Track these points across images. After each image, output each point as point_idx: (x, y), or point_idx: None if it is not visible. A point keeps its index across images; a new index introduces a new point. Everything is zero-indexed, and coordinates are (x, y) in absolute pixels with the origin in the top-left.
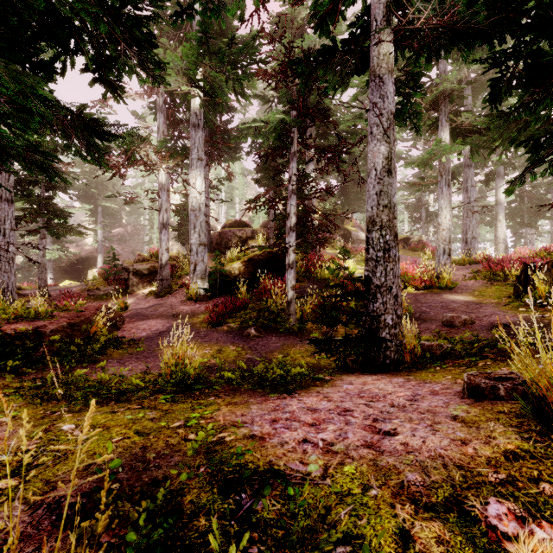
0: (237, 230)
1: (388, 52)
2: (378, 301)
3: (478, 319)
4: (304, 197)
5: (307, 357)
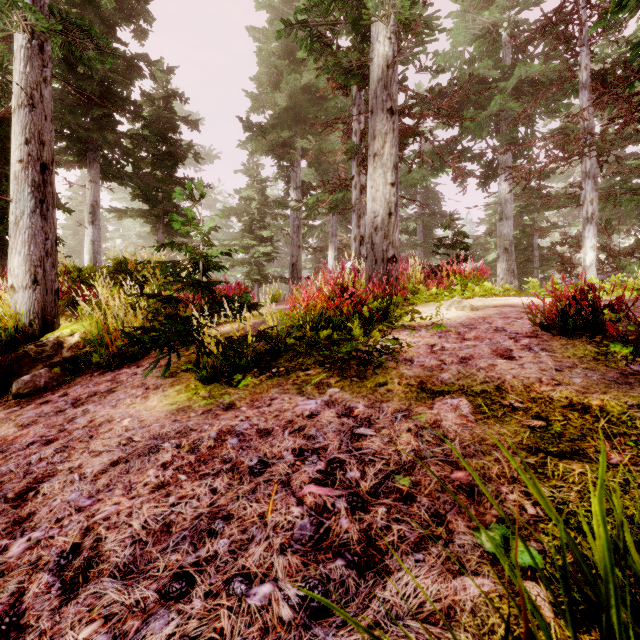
0: None
1: None
2: None
3: None
4: None
5: None
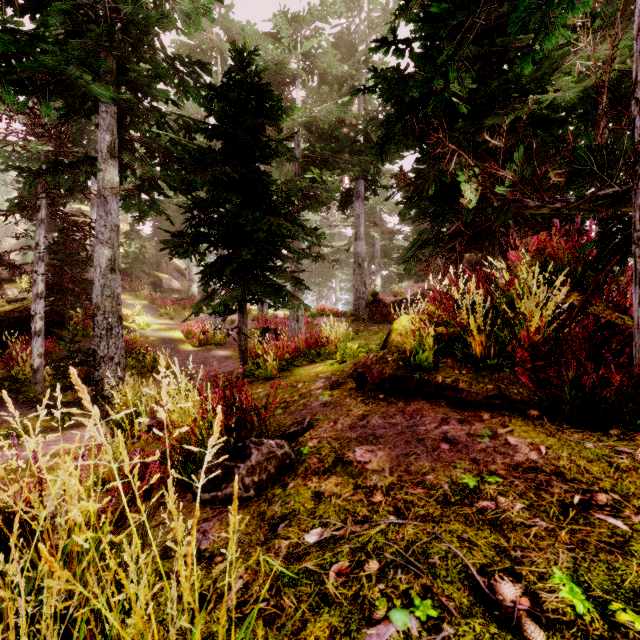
0: None
1: (112, 179)
2: (103, 368)
3: (213, 371)
4: (81, 247)
5: (44, 422)
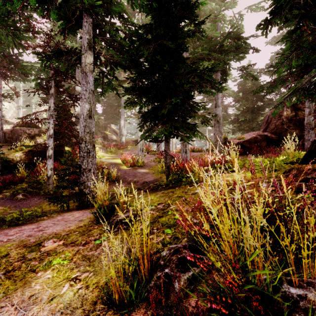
0: (26, 129)
1: (90, 62)
2: (84, 176)
3: (141, 180)
4: (71, 115)
5: (52, 206)
